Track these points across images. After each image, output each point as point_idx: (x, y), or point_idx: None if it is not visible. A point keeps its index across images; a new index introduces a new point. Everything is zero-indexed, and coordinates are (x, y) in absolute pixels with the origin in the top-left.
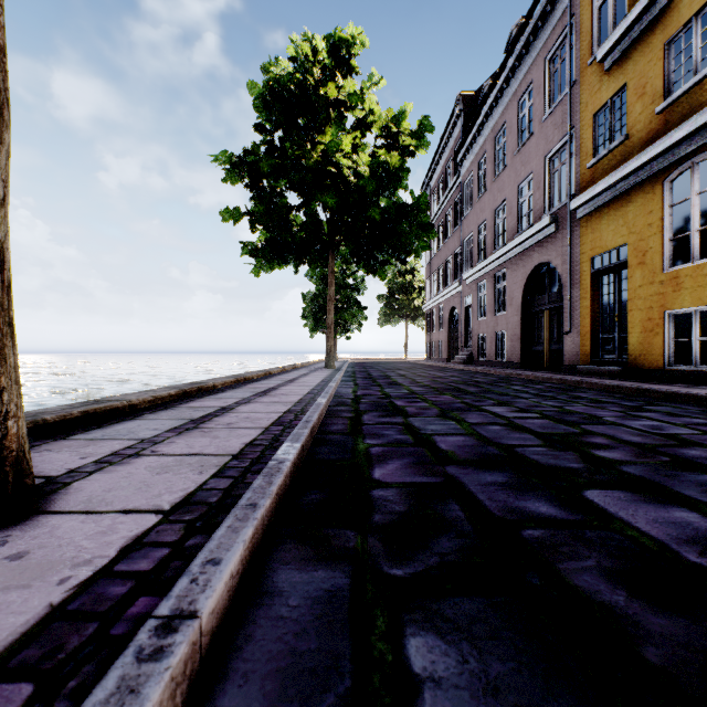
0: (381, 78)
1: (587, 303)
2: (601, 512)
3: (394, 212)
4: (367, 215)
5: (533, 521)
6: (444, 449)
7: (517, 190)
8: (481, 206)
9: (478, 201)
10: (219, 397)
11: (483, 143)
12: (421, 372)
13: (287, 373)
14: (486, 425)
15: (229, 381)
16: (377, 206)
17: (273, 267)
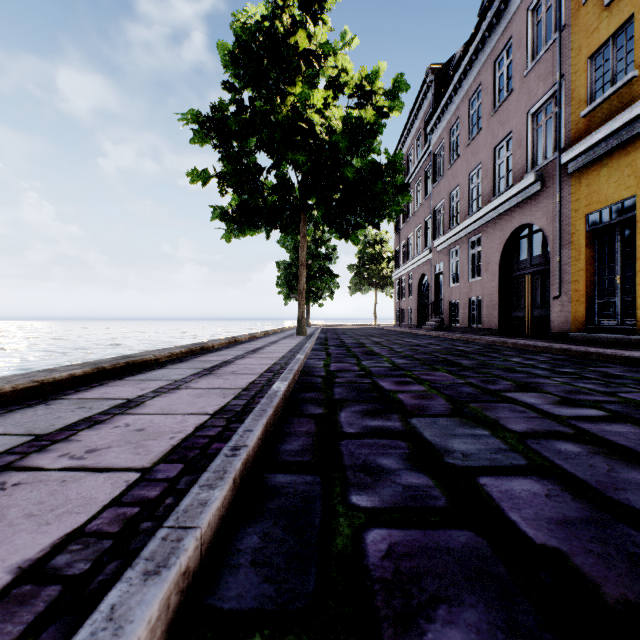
0: (354, 38)
1: (580, 264)
2: None
3: (368, 172)
4: (340, 175)
5: None
6: (533, 538)
7: (494, 152)
8: (453, 172)
9: (450, 168)
10: (146, 377)
11: (455, 109)
12: (395, 339)
13: (255, 341)
14: (549, 440)
15: (178, 352)
16: (350, 164)
17: (244, 233)
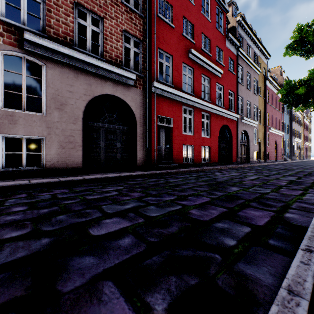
0: None
1: None
2: (118, 230)
3: None
4: None
5: (143, 240)
6: None
7: None
8: None
9: None
10: None
11: None
12: None
13: None
14: None
15: None
16: None
17: None
